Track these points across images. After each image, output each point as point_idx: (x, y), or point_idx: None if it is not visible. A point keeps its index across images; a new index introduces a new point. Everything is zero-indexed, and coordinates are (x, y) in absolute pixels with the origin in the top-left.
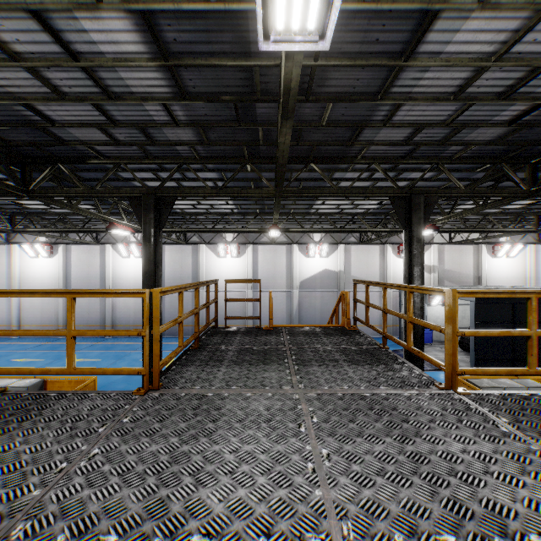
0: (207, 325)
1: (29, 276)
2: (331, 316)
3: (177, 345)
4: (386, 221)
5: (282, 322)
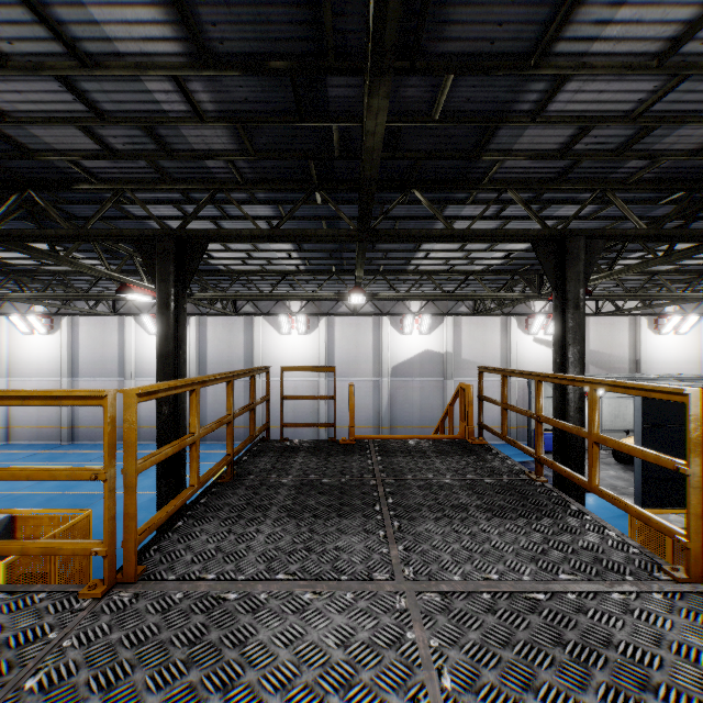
0: (250, 440)
1: (21, 360)
2: (442, 420)
3: (224, 454)
4: (512, 282)
5: (368, 422)
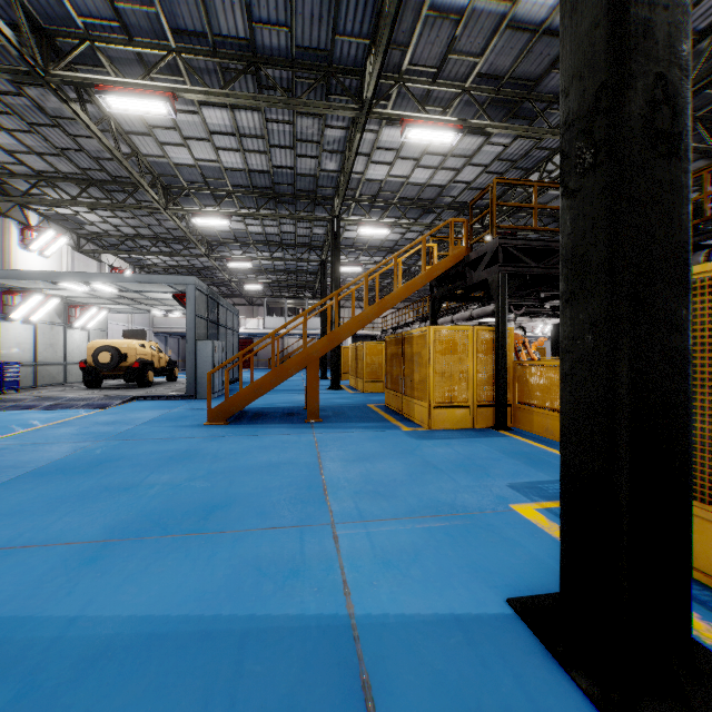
0: None
1: None
2: None
3: None
4: None
5: None
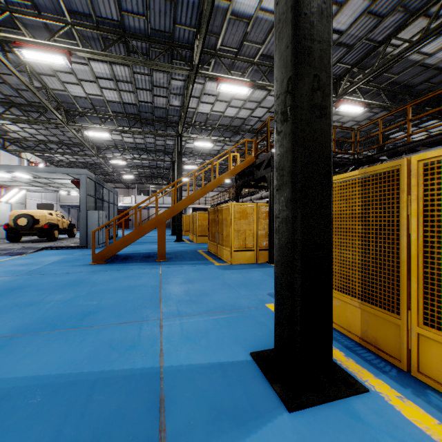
0: None
1: None
2: None
3: None
4: None
5: None
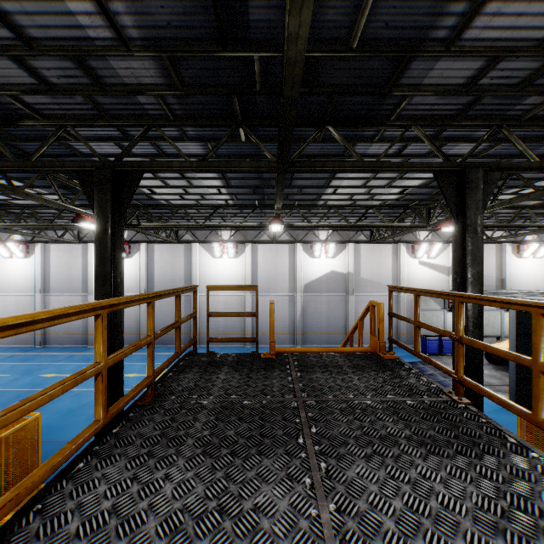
0: (175, 357)
1: (3, 279)
2: (351, 332)
3: (167, 356)
4: (404, 215)
5: (284, 329)
